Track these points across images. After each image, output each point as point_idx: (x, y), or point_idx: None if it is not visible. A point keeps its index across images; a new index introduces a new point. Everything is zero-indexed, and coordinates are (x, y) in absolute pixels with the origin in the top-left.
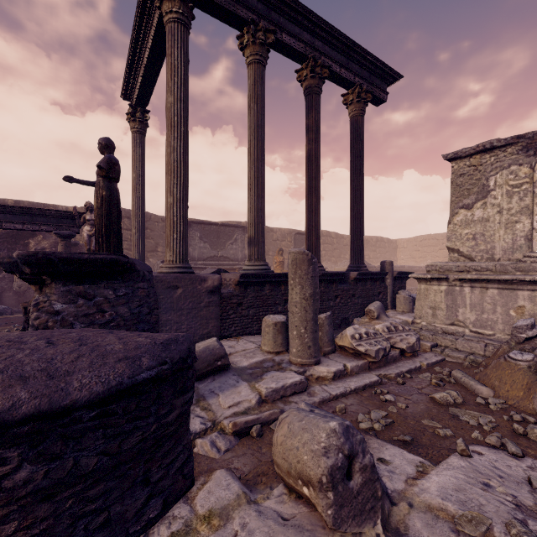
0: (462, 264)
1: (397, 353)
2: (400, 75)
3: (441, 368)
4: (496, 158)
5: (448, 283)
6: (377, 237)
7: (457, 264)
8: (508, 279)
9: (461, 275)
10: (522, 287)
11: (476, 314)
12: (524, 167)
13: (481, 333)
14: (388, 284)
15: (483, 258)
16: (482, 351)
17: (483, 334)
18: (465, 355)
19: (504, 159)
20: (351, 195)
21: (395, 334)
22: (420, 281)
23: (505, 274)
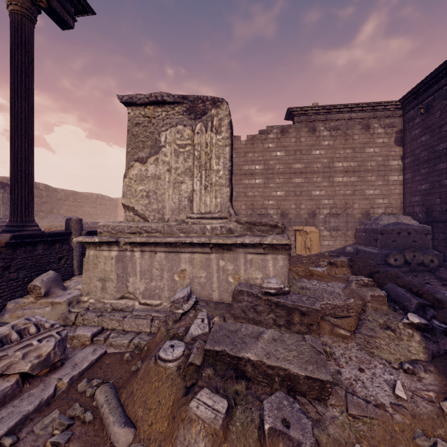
0: (135, 225)
1: (8, 387)
2: (92, 9)
3: (87, 384)
4: (167, 114)
5: (119, 247)
6: (98, 194)
7: (130, 225)
8: (173, 242)
9: (131, 238)
10: (184, 249)
11: (145, 282)
12: (188, 128)
13: (150, 304)
14: (75, 245)
15: (156, 218)
16: (148, 327)
17: (152, 305)
18: (130, 339)
19: (173, 116)
20: (11, 124)
21: (16, 346)
22: (89, 246)
23: (172, 236)
